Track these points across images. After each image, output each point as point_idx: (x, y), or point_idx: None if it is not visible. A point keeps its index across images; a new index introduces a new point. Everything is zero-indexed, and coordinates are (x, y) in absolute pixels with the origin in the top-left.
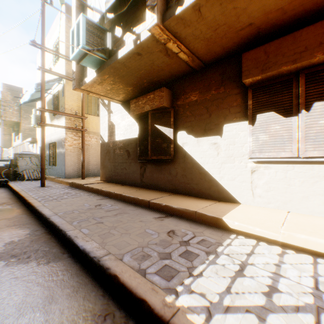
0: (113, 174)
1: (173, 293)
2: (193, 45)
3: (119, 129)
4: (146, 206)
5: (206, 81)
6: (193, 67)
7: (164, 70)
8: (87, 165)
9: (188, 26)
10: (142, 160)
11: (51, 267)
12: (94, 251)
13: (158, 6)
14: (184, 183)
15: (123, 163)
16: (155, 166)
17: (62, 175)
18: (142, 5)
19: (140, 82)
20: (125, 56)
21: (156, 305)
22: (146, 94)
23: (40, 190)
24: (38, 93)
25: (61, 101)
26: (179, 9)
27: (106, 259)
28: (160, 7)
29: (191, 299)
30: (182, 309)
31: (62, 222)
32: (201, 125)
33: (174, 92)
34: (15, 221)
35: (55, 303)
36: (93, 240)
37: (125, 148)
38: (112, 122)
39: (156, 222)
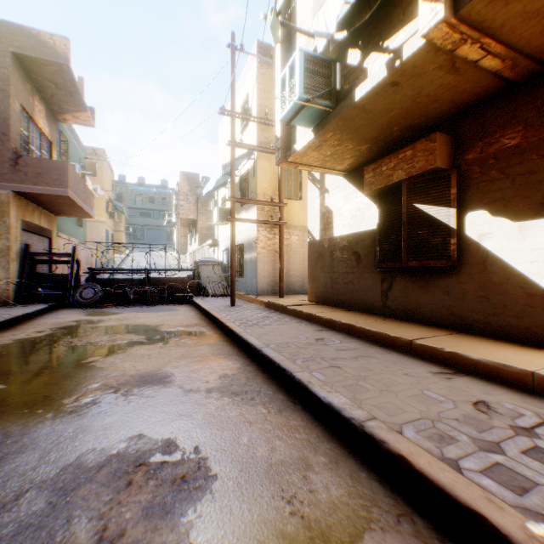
0: (329, 291)
1: (542, 522)
2: (519, 35)
3: (341, 218)
4: (404, 349)
5: (543, 100)
6: (508, 79)
7: (438, 101)
8: (285, 276)
9: None
10: (384, 269)
11: (286, 419)
12: (348, 410)
13: None
14: (481, 313)
15: (347, 274)
16: (412, 279)
17: (252, 291)
18: None
19: (385, 133)
20: (368, 94)
21: (511, 531)
22: (395, 152)
23: (232, 311)
24: (222, 178)
25: (250, 184)
26: None
27: (374, 427)
28: None
29: None
30: None
31: (280, 358)
32: (530, 194)
33: (458, 137)
34: (218, 349)
35: (312, 471)
36: (337, 392)
37: (351, 248)
38: (327, 208)
39: (437, 380)
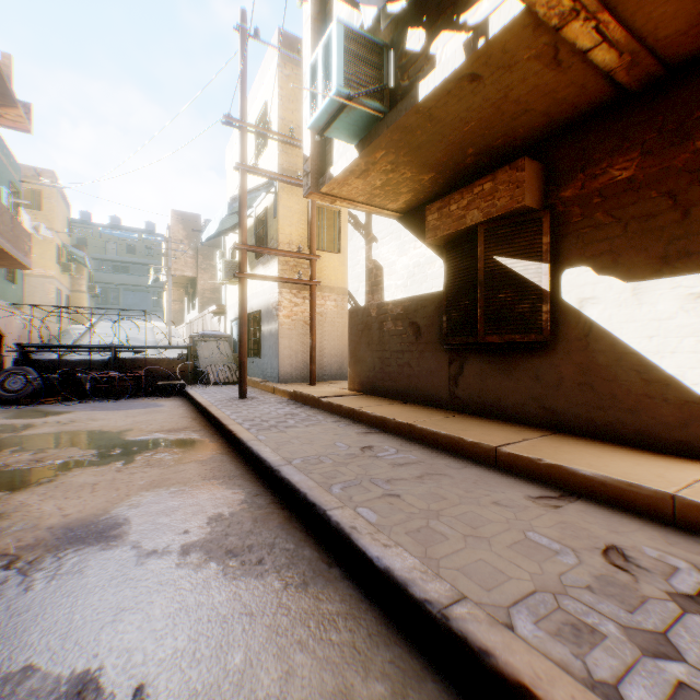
0: (378, 377)
1: None
2: (647, 14)
3: (394, 276)
4: (485, 460)
5: (666, 117)
6: (622, 86)
7: (530, 112)
8: (318, 356)
9: None
10: (453, 346)
11: (315, 600)
12: (420, 582)
13: None
14: (583, 406)
15: (403, 353)
16: (490, 359)
17: (272, 376)
18: None
19: (456, 157)
20: (436, 91)
21: None
22: (469, 185)
23: (241, 406)
24: (229, 219)
25: (269, 229)
26: None
27: (465, 618)
28: None
29: None
30: None
31: (308, 484)
32: (648, 245)
33: (552, 167)
34: (213, 469)
35: None
36: (399, 544)
37: (408, 317)
38: (375, 262)
39: (541, 512)
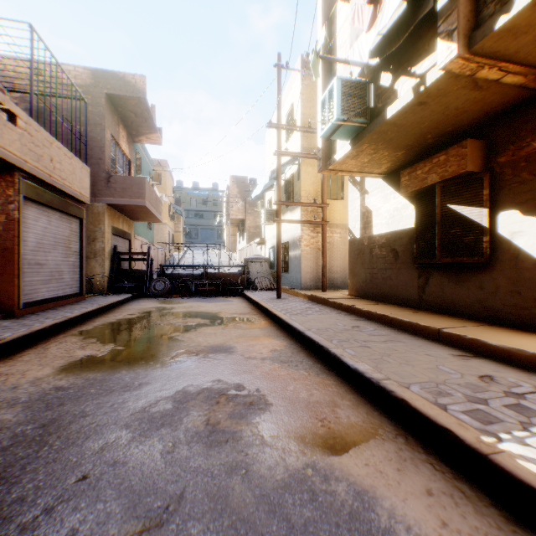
0: (368, 286)
1: (493, 437)
2: (535, 56)
3: (379, 218)
4: (432, 337)
5: None
6: (535, 89)
7: (467, 111)
8: (328, 272)
9: (521, 34)
10: (420, 265)
11: (322, 379)
12: (370, 373)
13: (459, 28)
14: (512, 307)
15: (386, 270)
16: (447, 274)
17: (297, 285)
18: (427, 29)
19: (419, 140)
20: (397, 113)
21: (466, 438)
22: (429, 157)
23: (278, 302)
24: (269, 182)
25: (295, 187)
26: (503, 20)
27: (387, 383)
28: (462, 27)
29: (524, 450)
30: (507, 453)
31: (319, 338)
32: None
33: (490, 141)
34: (268, 332)
35: (338, 408)
36: (363, 362)
37: (389, 245)
38: (367, 208)
39: (454, 360)
